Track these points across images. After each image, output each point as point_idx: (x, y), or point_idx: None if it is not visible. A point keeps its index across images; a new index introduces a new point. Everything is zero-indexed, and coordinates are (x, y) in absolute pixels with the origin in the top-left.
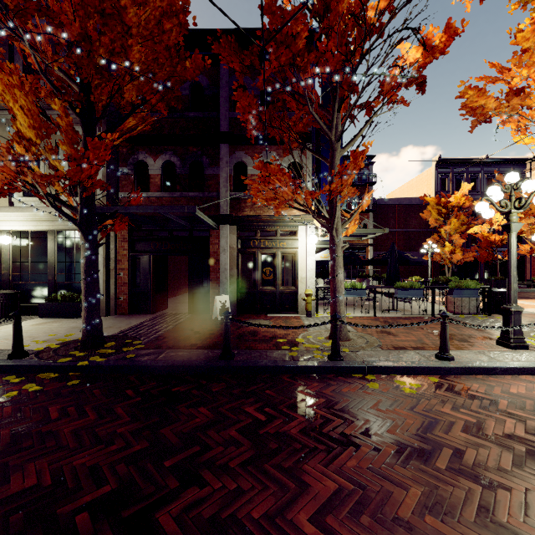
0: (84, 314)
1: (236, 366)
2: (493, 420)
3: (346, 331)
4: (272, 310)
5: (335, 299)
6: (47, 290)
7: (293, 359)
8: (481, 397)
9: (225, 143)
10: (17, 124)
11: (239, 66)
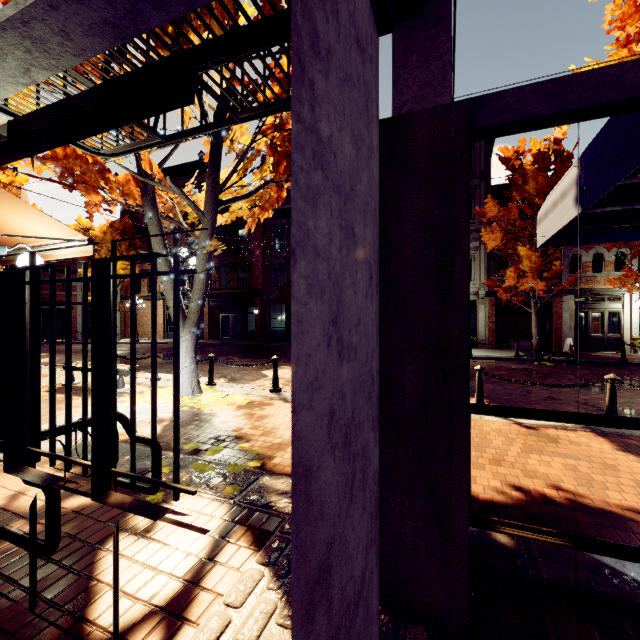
0: (537, 342)
1: (634, 363)
2: None
3: None
4: (600, 349)
5: None
6: None
7: None
8: None
9: None
10: (519, 265)
11: None
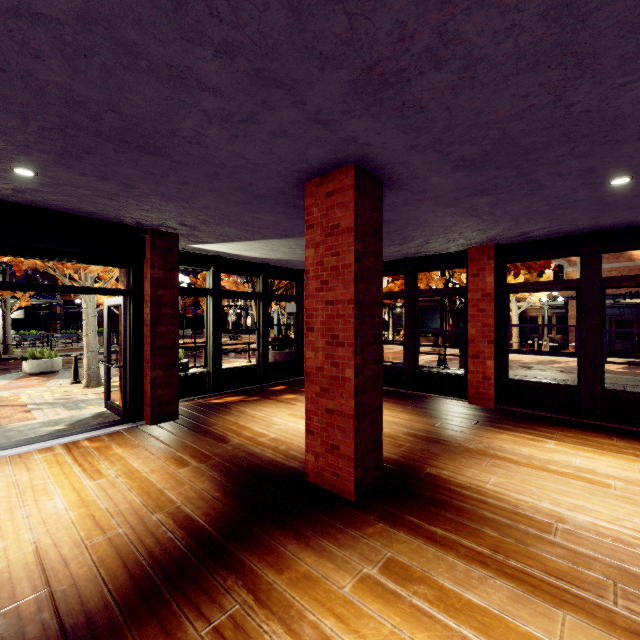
0: None
1: None
2: None
3: (12, 351)
4: None
5: (6, 337)
6: None
7: None
8: None
9: None
10: None
11: None
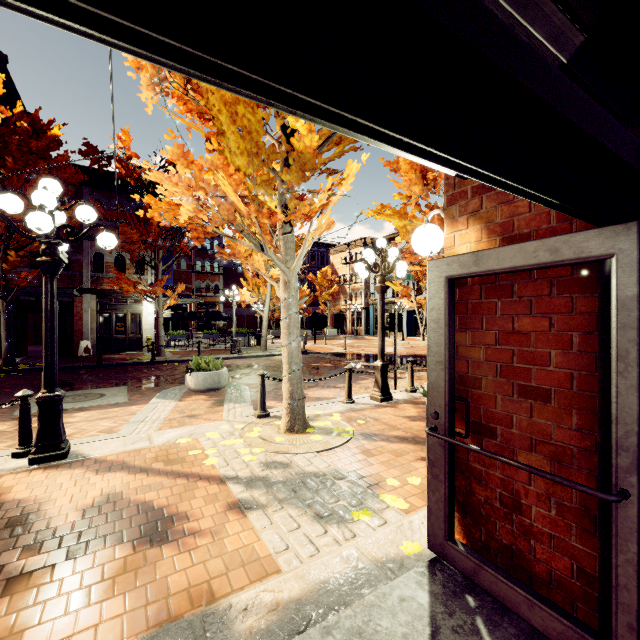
0: (6, 349)
1: (106, 364)
2: None
3: (164, 353)
4: (123, 350)
5: (158, 338)
6: None
7: (134, 361)
8: None
9: (87, 240)
10: None
11: (103, 216)
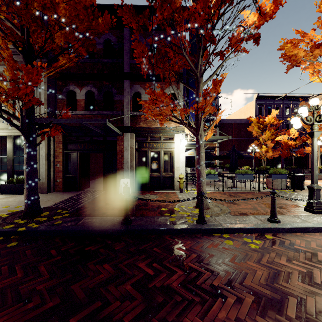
0: (26, 193)
1: (132, 229)
2: (318, 269)
3: (207, 202)
4: (157, 188)
5: (200, 181)
6: (7, 175)
7: (173, 223)
8: (304, 250)
9: (127, 79)
10: None
11: (136, 25)
